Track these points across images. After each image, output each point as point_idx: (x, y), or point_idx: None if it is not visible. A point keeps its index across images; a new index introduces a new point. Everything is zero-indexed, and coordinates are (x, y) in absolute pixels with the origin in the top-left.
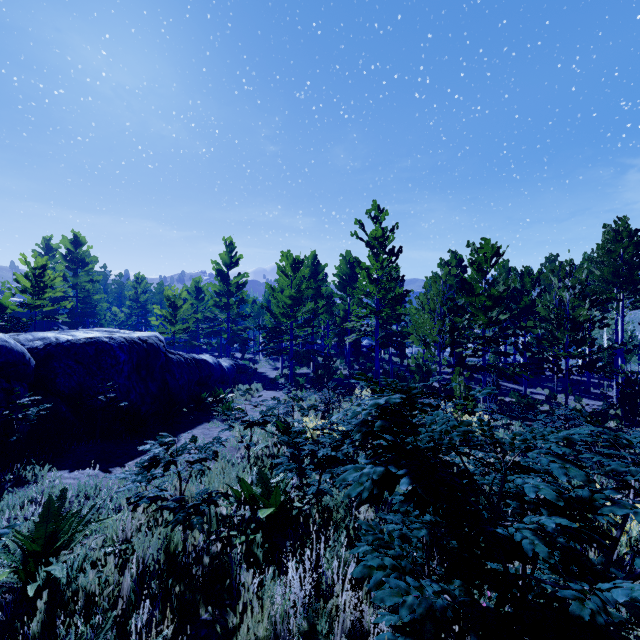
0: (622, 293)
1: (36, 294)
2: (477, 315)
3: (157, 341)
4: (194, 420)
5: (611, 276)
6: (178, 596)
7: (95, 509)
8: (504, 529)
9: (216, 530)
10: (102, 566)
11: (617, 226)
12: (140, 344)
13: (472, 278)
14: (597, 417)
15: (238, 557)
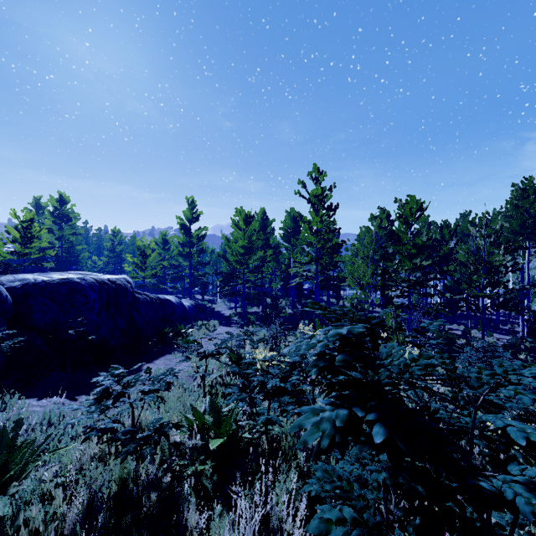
0: (528, 243)
1: (24, 243)
2: (404, 261)
3: (125, 282)
4: (157, 352)
5: (519, 228)
6: (124, 533)
7: (50, 439)
8: (488, 482)
9: (167, 461)
10: (53, 497)
11: (524, 185)
12: (109, 285)
13: (399, 230)
14: (511, 349)
15: (186, 492)
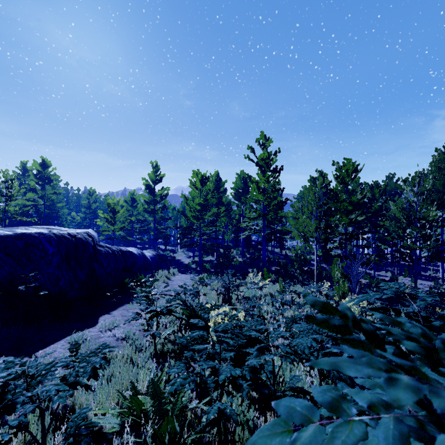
0: None
1: (5, 201)
2: (341, 217)
3: (86, 236)
4: (117, 302)
5: (442, 187)
6: None
7: None
8: None
9: None
10: None
11: None
12: (69, 239)
13: (336, 189)
14: (443, 297)
15: None
